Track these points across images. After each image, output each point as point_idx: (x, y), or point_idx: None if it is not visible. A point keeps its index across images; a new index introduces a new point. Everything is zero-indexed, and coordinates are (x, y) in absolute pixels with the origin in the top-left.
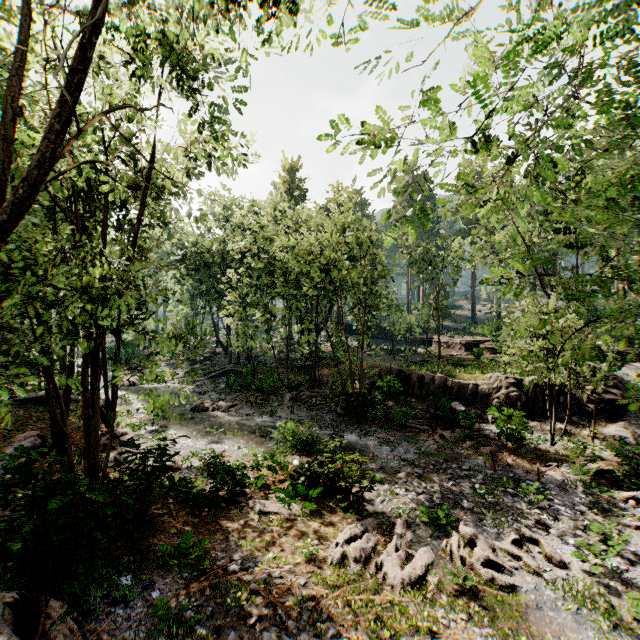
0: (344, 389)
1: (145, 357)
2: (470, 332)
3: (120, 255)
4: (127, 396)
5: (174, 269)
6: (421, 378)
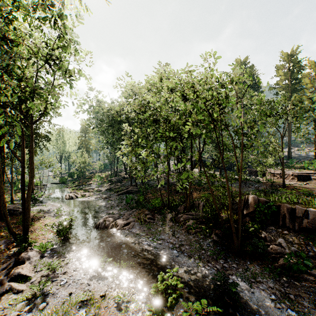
0: (221, 221)
1: (87, 179)
2: (292, 166)
3: (10, 95)
4: (62, 208)
5: (100, 127)
6: (291, 211)
